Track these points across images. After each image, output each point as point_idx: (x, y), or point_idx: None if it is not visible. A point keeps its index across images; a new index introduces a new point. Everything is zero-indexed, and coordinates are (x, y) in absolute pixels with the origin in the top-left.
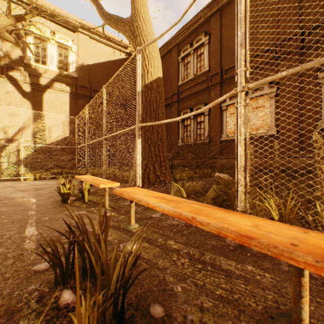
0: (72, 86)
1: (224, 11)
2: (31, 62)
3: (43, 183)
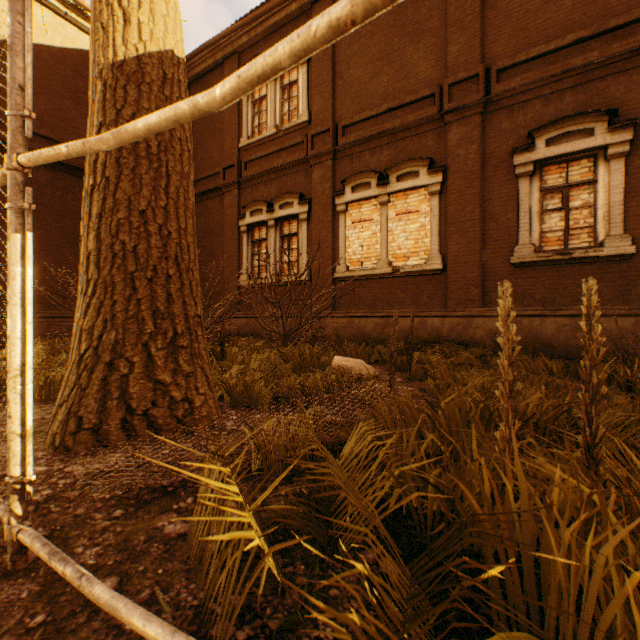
0: None
1: None
2: None
3: None
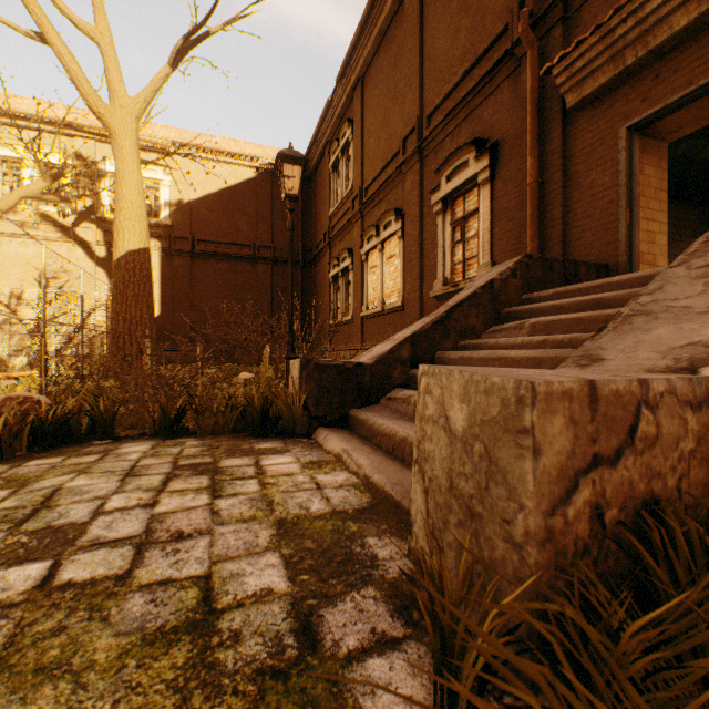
0: (165, 239)
1: (366, 80)
2: (107, 214)
3: None
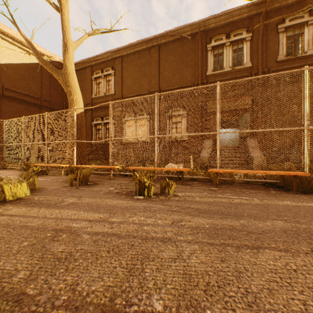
0: None
1: (124, 59)
2: None
3: None
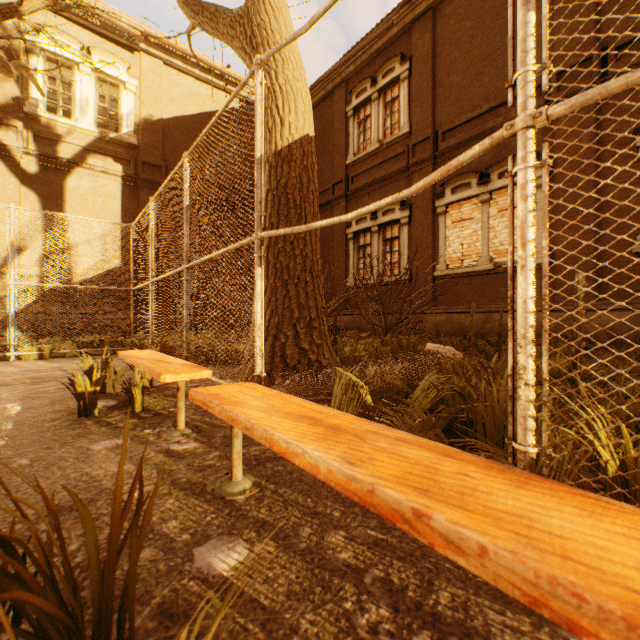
0: (128, 163)
1: (440, 11)
2: (40, 110)
3: (55, 366)
